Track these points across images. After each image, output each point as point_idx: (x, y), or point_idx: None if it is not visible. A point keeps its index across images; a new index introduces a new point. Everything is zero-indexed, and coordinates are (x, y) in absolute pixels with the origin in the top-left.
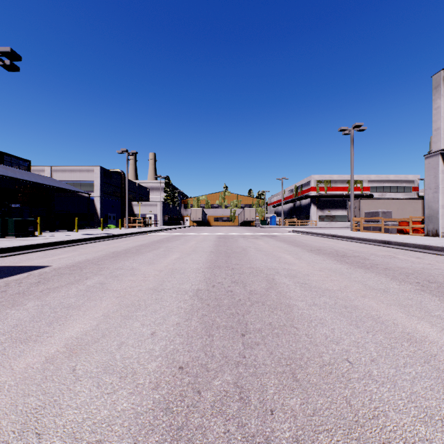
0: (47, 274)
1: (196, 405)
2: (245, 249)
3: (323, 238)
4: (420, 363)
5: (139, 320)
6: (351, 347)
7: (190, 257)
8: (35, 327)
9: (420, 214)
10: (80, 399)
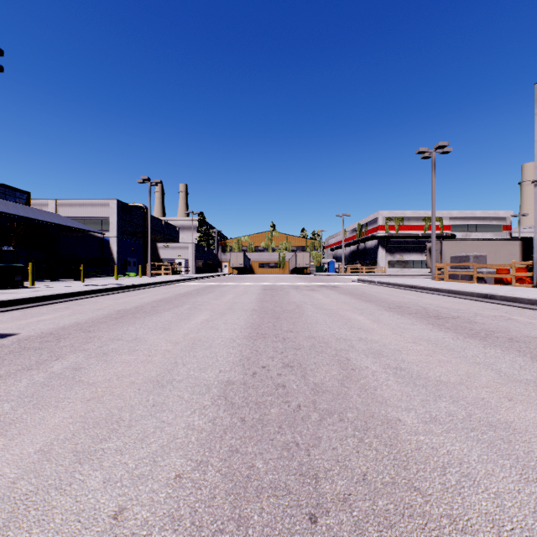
0: (2, 349)
1: None
2: (300, 306)
3: (399, 289)
4: None
5: (103, 465)
6: None
7: (223, 318)
8: None
9: (517, 258)
10: None
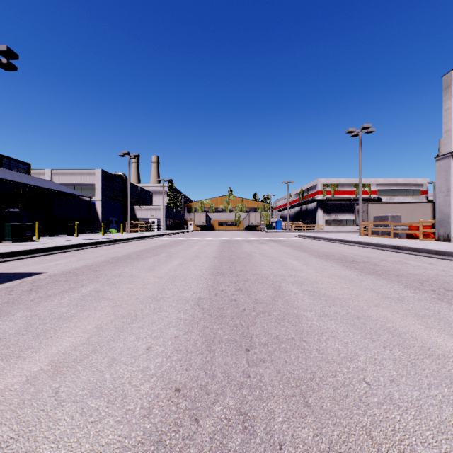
0: (41, 281)
1: (193, 437)
2: (250, 254)
3: (330, 243)
4: (445, 384)
5: (134, 332)
6: (367, 365)
7: (192, 262)
8: (19, 340)
9: (429, 218)
10: (60, 430)
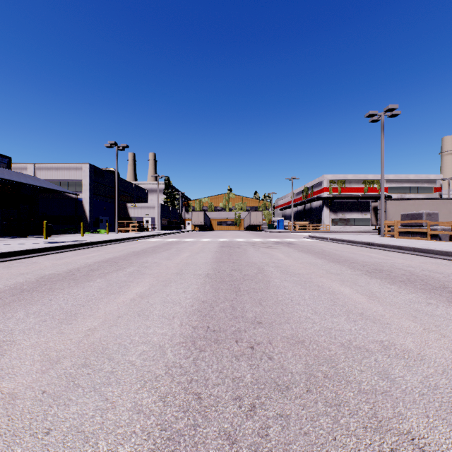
0: None
1: None
2: (262, 269)
3: (356, 247)
4: None
5: None
6: None
7: (165, 291)
8: None
9: None
10: None
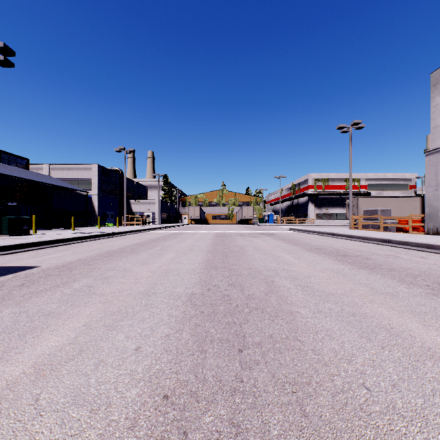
0: (33, 275)
1: None
2: (243, 248)
3: (322, 236)
4: None
5: (123, 331)
6: (366, 368)
7: (186, 256)
8: (4, 340)
9: (418, 212)
10: None
